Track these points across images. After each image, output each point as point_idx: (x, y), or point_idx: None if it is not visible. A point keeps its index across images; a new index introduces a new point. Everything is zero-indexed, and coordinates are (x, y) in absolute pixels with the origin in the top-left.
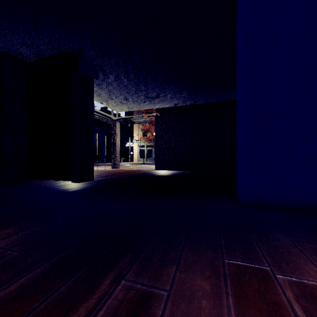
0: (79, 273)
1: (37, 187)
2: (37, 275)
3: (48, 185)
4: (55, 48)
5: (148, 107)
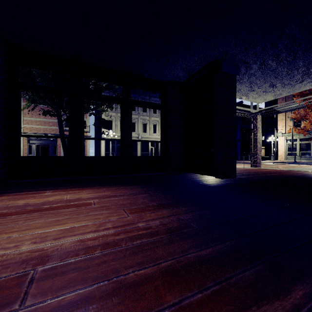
0: (258, 267)
1: (190, 179)
2: (219, 251)
3: (197, 178)
4: (202, 62)
5: (307, 86)
